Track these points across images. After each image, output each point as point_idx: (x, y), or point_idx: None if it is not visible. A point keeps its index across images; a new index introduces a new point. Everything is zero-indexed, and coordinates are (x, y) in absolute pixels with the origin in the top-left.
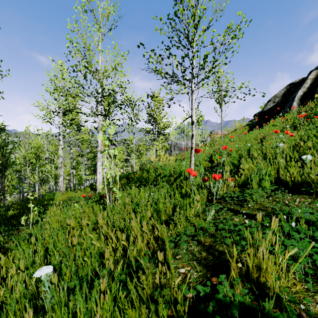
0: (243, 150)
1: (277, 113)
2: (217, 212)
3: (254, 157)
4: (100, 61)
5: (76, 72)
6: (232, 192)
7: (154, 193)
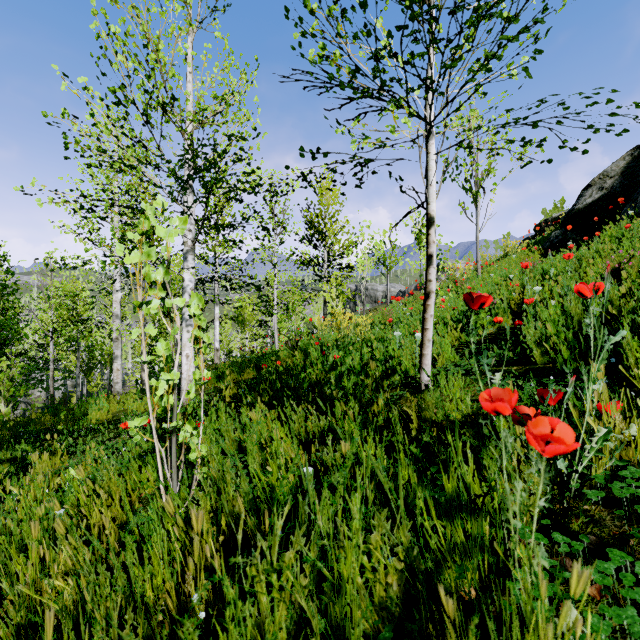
0: (574, 301)
1: (612, 212)
2: (638, 613)
3: (636, 322)
4: (190, 88)
5: (124, 106)
6: (633, 466)
7: (317, 446)
